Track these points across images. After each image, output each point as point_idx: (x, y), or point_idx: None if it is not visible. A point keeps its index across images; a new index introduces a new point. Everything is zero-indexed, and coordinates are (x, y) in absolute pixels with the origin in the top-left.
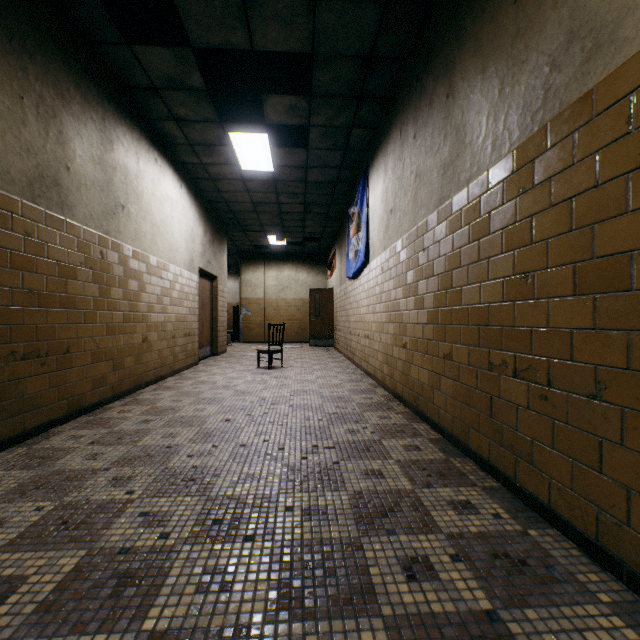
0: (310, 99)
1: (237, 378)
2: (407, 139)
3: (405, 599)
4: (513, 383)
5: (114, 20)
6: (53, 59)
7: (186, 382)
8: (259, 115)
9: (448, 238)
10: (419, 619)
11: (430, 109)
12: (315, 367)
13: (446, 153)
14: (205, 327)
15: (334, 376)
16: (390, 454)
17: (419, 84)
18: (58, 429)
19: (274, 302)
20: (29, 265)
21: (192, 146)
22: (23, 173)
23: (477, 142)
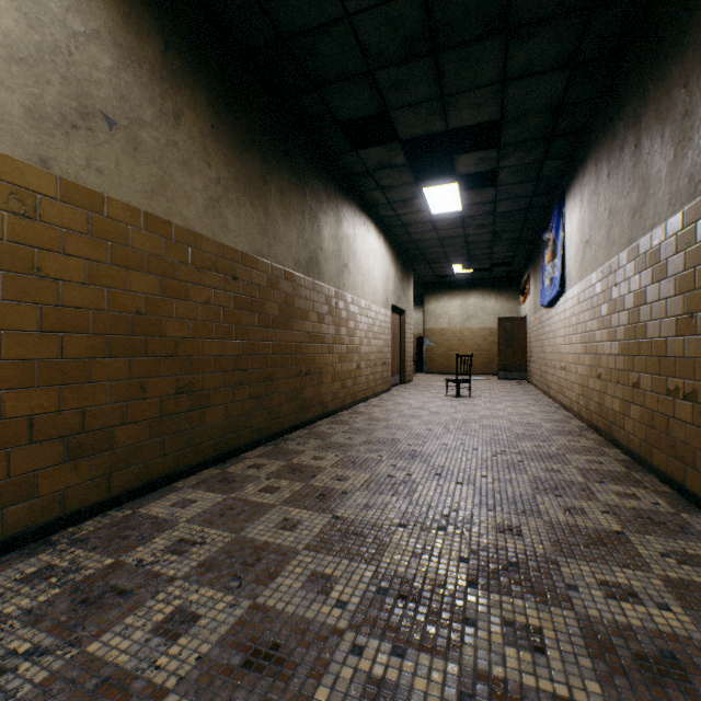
0: (498, 149)
1: (428, 402)
2: (601, 175)
3: (560, 517)
4: (682, 404)
5: (349, 140)
6: (315, 180)
7: (387, 403)
8: (449, 166)
9: (635, 277)
10: (567, 524)
11: (621, 153)
12: (504, 398)
13: (634, 198)
14: (395, 357)
15: (524, 407)
16: (570, 463)
17: (611, 126)
18: (318, 423)
19: (458, 332)
20: (306, 317)
21: (390, 204)
22: (304, 259)
23: (657, 196)
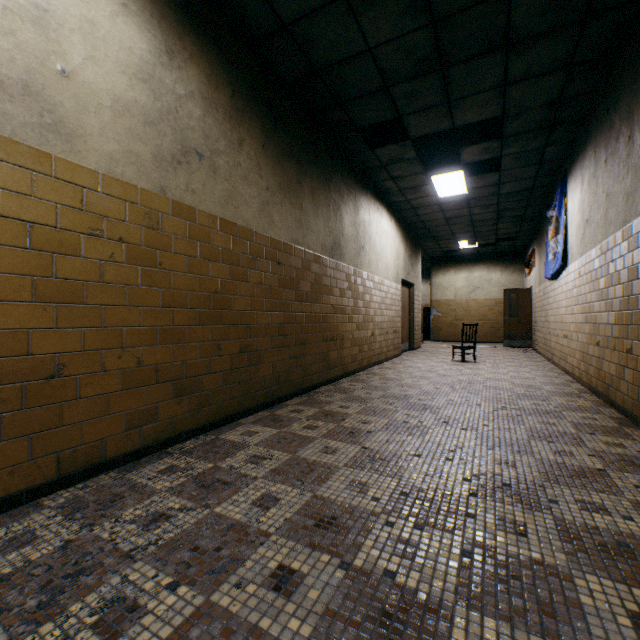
0: (501, 140)
1: (436, 366)
2: (599, 161)
3: (549, 457)
4: None
5: (366, 141)
6: (338, 177)
7: (398, 366)
8: (455, 156)
9: (629, 254)
10: (555, 462)
11: (616, 143)
12: (508, 364)
13: (627, 184)
14: (404, 326)
15: (527, 372)
16: (566, 418)
17: (608, 117)
18: (340, 381)
19: (464, 303)
20: (331, 292)
21: (401, 191)
22: (329, 244)
23: None
